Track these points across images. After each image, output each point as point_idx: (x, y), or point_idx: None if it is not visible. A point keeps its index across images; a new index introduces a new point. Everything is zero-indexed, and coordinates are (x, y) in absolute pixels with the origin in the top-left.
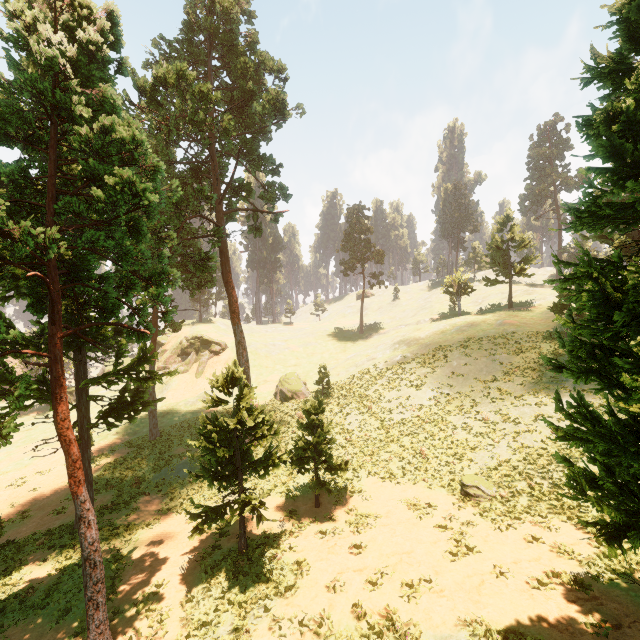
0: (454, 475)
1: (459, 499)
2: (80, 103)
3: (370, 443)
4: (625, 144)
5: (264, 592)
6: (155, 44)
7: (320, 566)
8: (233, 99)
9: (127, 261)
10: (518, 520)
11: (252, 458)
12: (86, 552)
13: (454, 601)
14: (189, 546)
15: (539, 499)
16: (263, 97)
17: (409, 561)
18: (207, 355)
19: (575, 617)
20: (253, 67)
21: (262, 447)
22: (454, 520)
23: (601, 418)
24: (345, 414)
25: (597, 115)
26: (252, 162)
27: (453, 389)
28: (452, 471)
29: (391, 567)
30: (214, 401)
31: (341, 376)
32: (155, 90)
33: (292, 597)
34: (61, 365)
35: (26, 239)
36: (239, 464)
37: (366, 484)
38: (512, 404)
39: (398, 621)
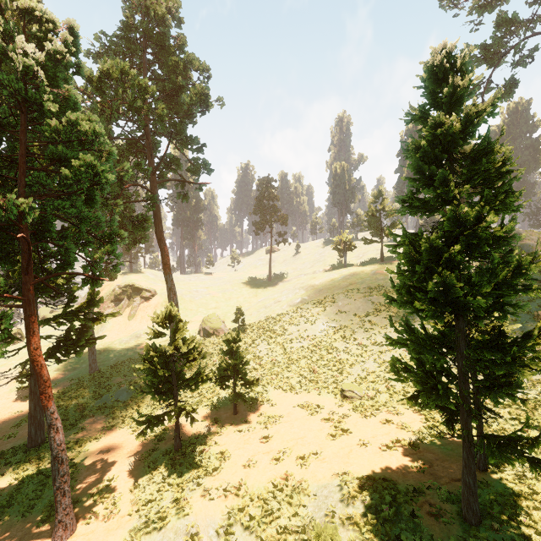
0: (337, 384)
1: (339, 400)
2: (48, 99)
3: (276, 365)
4: (424, 165)
5: (196, 475)
6: (97, 38)
7: (238, 453)
8: (165, 89)
9: (86, 224)
10: (378, 411)
11: (184, 378)
12: (55, 452)
13: (332, 464)
14: (133, 450)
15: (392, 396)
16: (190, 90)
17: (302, 443)
18: (138, 300)
19: (406, 464)
20: (182, 65)
21: (189, 373)
22: (335, 414)
23: (418, 332)
24: (257, 345)
25: (410, 146)
26: (181, 141)
27: (338, 323)
28: (335, 382)
29: (290, 448)
30: (155, 333)
31: (253, 316)
32: (100, 81)
33: (218, 474)
34: (33, 306)
35: (10, 208)
36: (175, 382)
37: (273, 395)
38: (379, 332)
39: (294, 480)
